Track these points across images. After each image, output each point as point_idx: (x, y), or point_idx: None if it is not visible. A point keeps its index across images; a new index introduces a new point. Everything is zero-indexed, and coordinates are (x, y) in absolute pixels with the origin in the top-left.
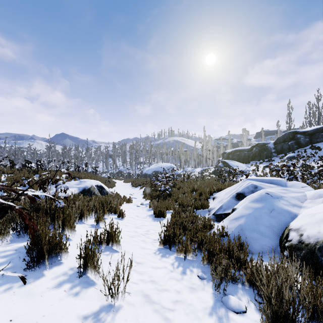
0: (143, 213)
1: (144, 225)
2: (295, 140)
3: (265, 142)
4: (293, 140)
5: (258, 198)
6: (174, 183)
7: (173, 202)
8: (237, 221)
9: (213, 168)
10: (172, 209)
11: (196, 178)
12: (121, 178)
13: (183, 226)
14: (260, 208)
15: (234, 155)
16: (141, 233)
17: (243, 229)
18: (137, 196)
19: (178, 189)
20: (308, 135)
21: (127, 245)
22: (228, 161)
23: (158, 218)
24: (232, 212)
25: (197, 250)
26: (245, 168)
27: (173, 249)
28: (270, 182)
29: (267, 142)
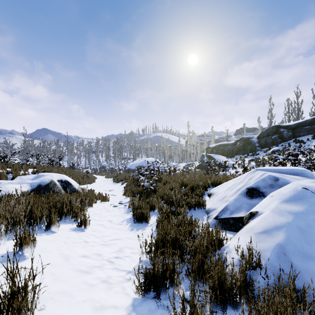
0: (119, 216)
1: (116, 239)
2: (278, 134)
3: (249, 136)
4: (276, 134)
5: (292, 196)
6: (160, 178)
7: (159, 200)
8: (271, 236)
9: (197, 163)
10: (157, 210)
11: (182, 172)
12: (103, 174)
13: (177, 244)
14: (304, 212)
15: (219, 150)
16: (107, 259)
17: (287, 253)
18: (117, 192)
19: (164, 183)
20: (291, 129)
21: (62, 308)
22: (214, 155)
23: (138, 224)
24: (252, 218)
25: (215, 314)
26: (230, 162)
27: (163, 298)
28: (290, 173)
29: (251, 136)
